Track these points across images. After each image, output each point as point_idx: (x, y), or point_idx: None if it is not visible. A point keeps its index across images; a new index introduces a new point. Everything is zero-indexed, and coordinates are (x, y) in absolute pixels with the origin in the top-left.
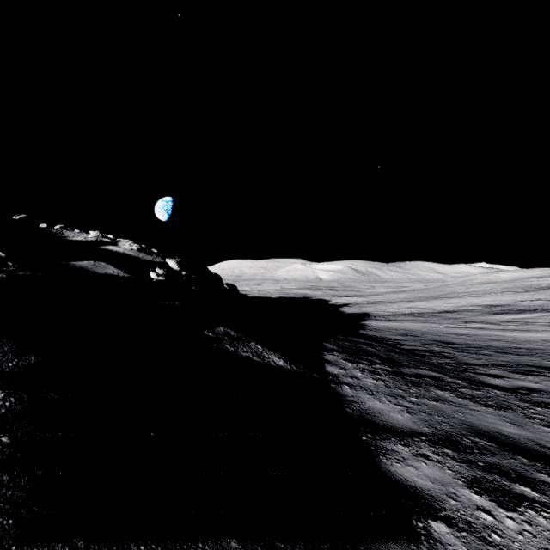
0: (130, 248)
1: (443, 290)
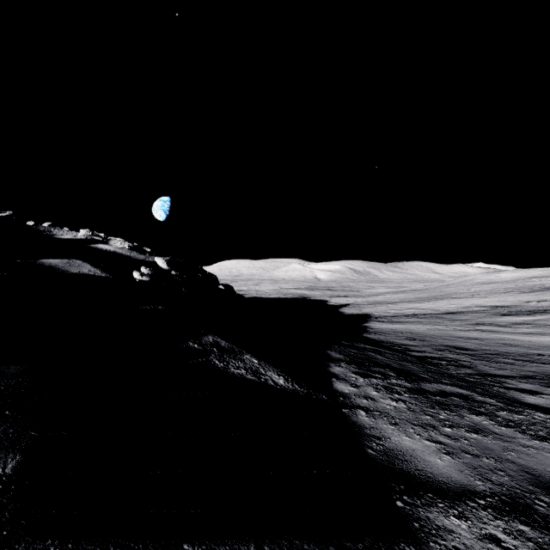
0: (121, 247)
1: (444, 290)
